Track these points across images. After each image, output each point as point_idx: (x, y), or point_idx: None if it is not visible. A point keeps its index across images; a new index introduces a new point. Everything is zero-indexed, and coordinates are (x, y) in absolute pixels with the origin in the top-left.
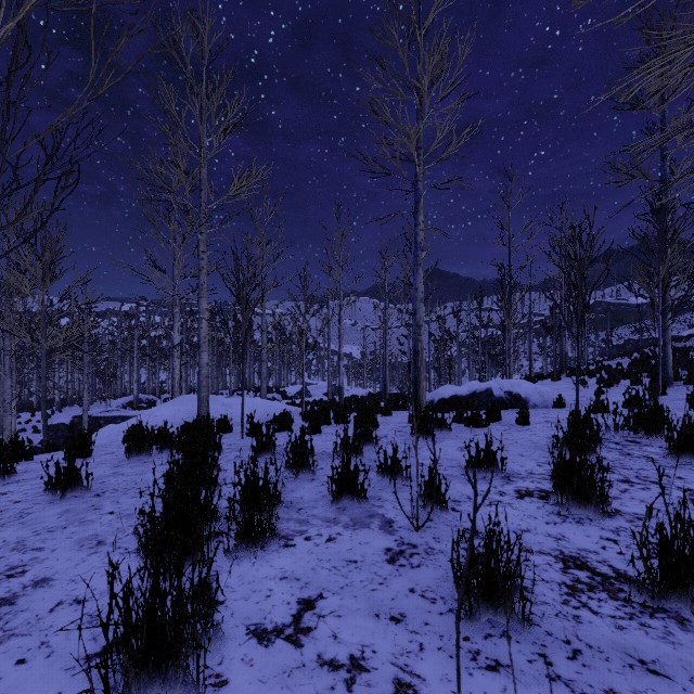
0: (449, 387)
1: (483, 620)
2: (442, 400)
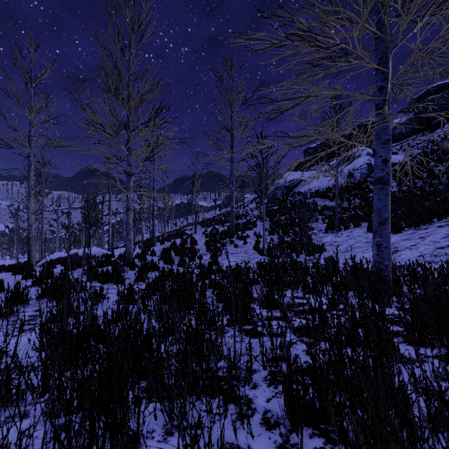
0: (58, 253)
1: None
2: (50, 260)
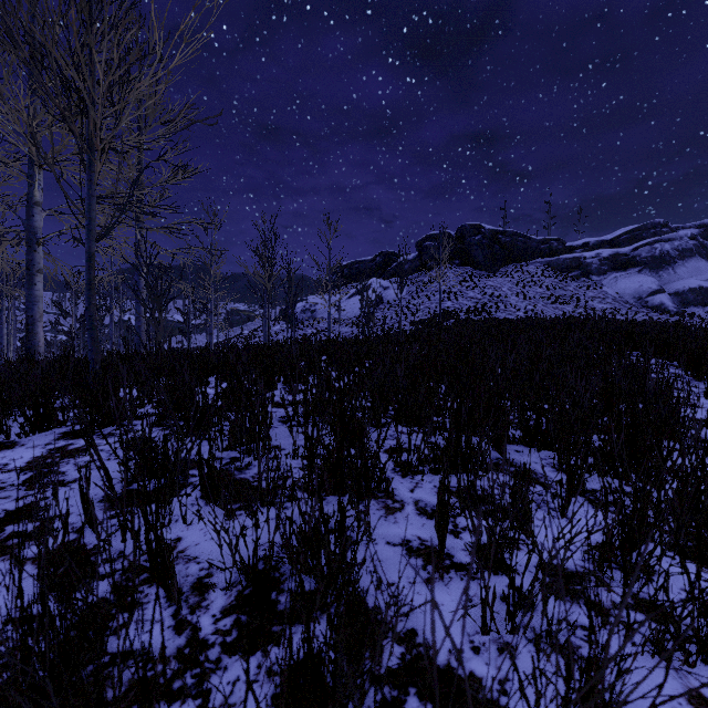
0: None
1: None
2: None
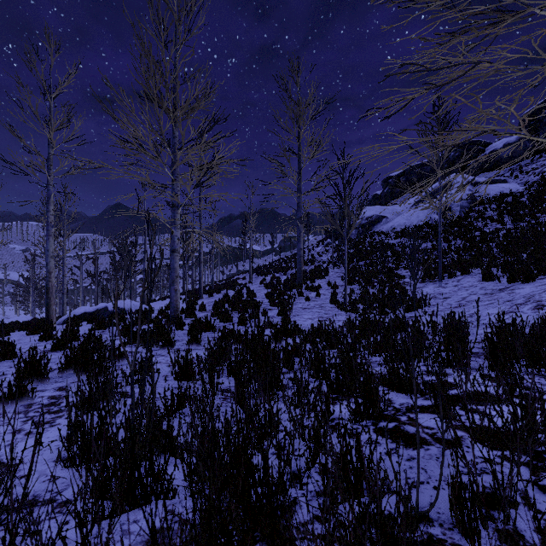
0: (83, 308)
1: (2, 361)
2: (73, 316)
